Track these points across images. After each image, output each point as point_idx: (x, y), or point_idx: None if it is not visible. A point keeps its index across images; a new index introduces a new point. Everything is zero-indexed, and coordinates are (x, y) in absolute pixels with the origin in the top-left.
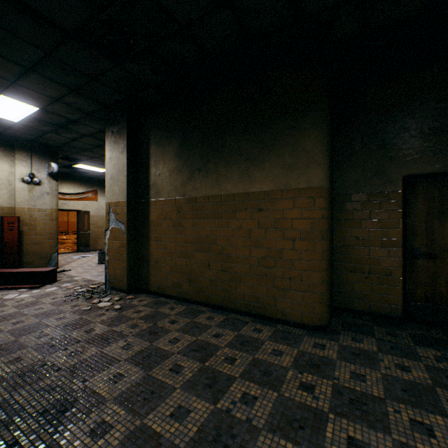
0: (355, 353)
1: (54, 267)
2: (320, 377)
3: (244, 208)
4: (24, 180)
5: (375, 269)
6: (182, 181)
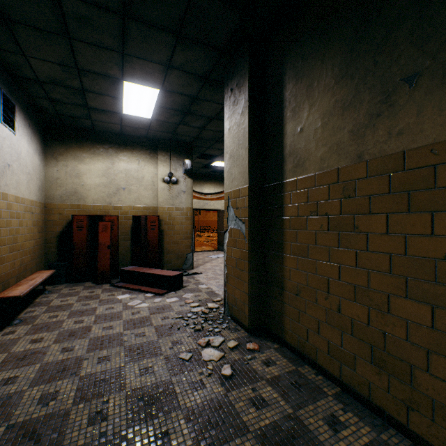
0: None
1: (189, 267)
2: None
3: None
4: (164, 180)
5: None
6: (354, 127)
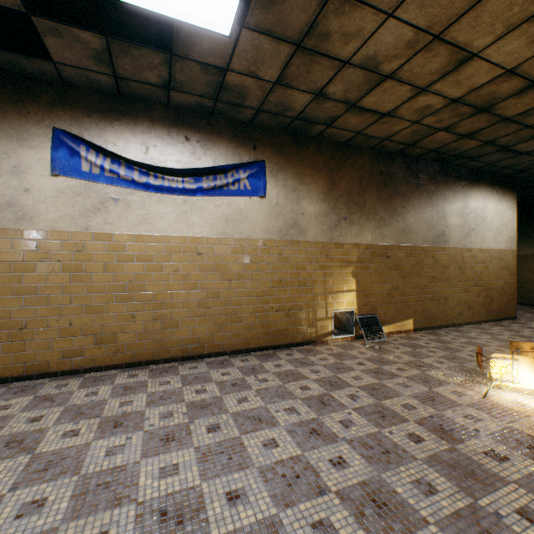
0: None
1: None
2: None
3: (532, 261)
4: None
5: None
6: None
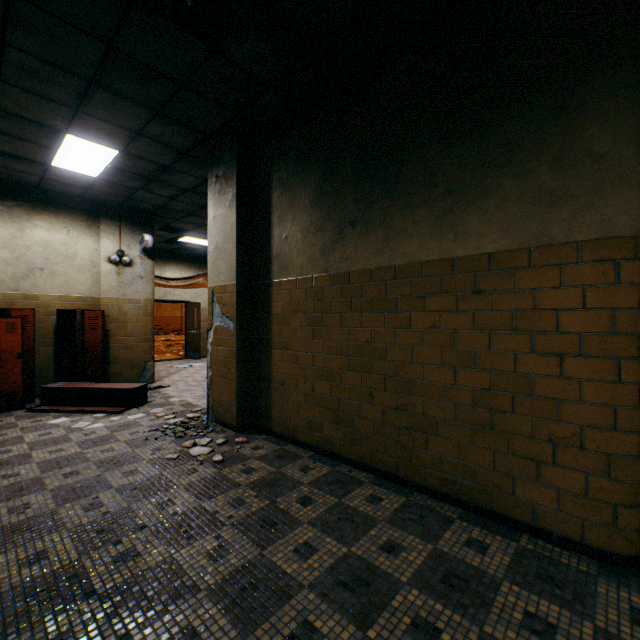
0: None
1: (150, 380)
2: None
3: (442, 290)
4: (111, 260)
5: None
6: (323, 246)
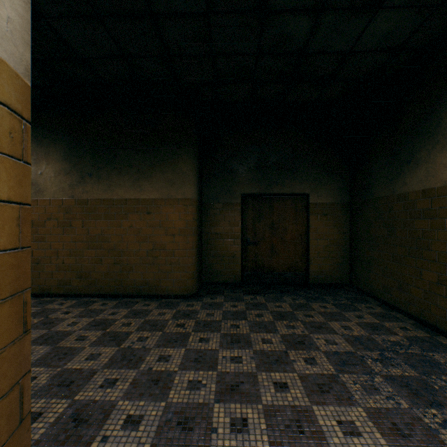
0: (211, 304)
1: None
2: (189, 319)
3: (135, 211)
4: None
5: (227, 254)
6: (71, 183)
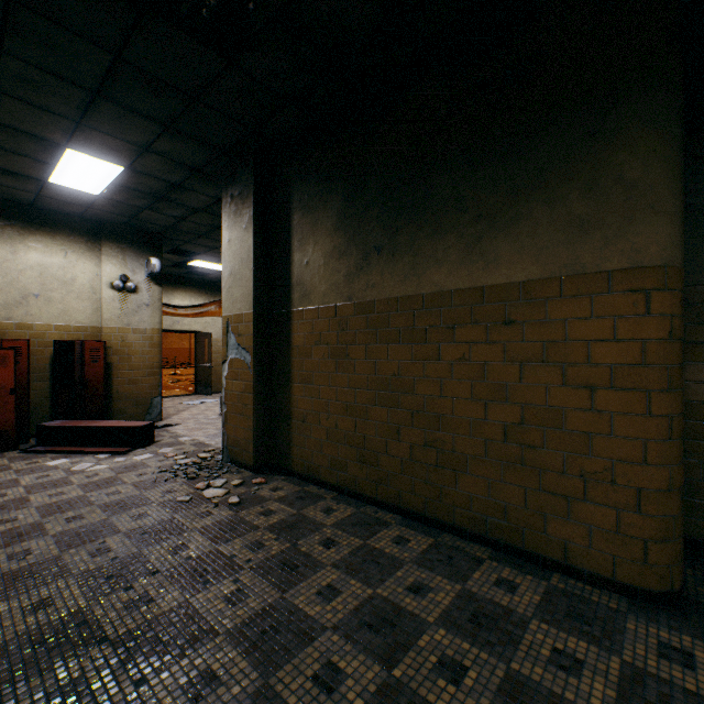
0: None
1: (157, 418)
2: None
3: (471, 321)
4: (113, 286)
5: None
6: (347, 273)
